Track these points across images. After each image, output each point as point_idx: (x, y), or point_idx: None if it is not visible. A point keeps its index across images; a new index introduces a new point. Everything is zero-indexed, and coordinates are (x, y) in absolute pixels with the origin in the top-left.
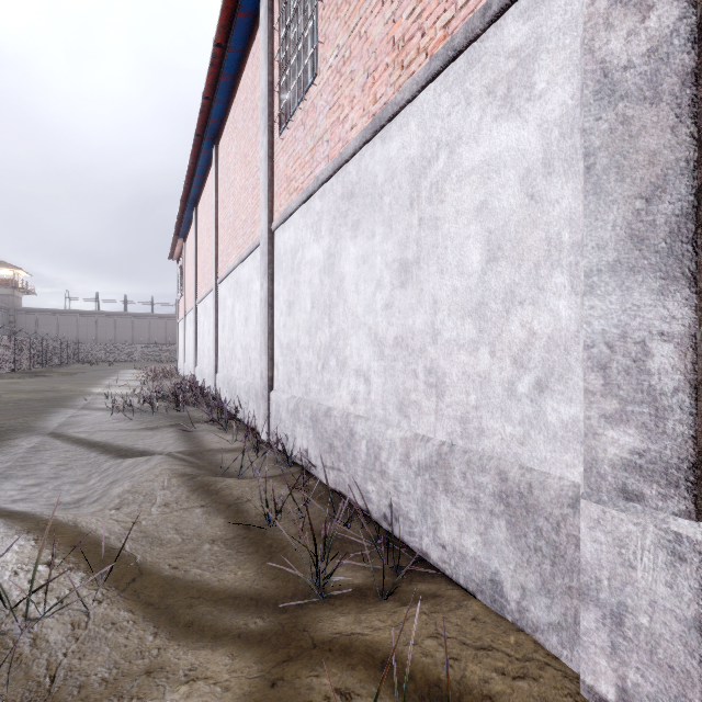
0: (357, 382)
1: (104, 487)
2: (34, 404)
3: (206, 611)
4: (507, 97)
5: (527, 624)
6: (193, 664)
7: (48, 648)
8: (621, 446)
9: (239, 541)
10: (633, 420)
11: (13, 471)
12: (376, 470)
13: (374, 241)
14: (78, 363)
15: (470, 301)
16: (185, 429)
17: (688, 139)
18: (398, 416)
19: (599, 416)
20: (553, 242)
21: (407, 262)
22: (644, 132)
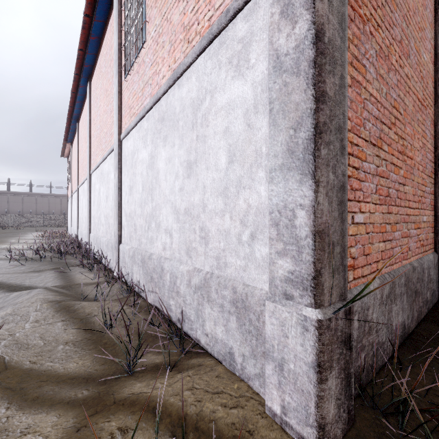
0: (165, 237)
1: None
2: None
3: (50, 389)
4: (238, 65)
5: (245, 376)
6: (30, 424)
7: None
8: (284, 269)
9: (85, 342)
10: (289, 254)
11: None
12: (174, 291)
13: (174, 149)
14: None
15: (220, 186)
16: (63, 271)
17: (311, 97)
18: (186, 257)
19: (275, 252)
20: (258, 153)
21: (191, 162)
22: (293, 91)
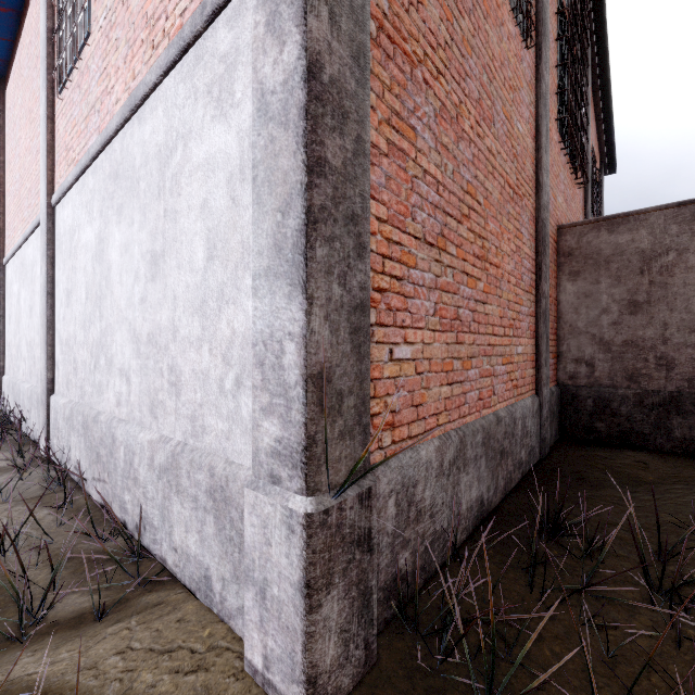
0: (120, 382)
1: None
2: None
3: None
4: (219, 99)
5: (225, 613)
6: None
7: None
8: (271, 436)
9: None
10: (276, 411)
11: None
12: (131, 477)
13: (133, 229)
14: None
15: (197, 298)
16: None
17: (302, 165)
18: (150, 417)
19: (260, 409)
20: (245, 246)
21: (156, 254)
22: (282, 153)
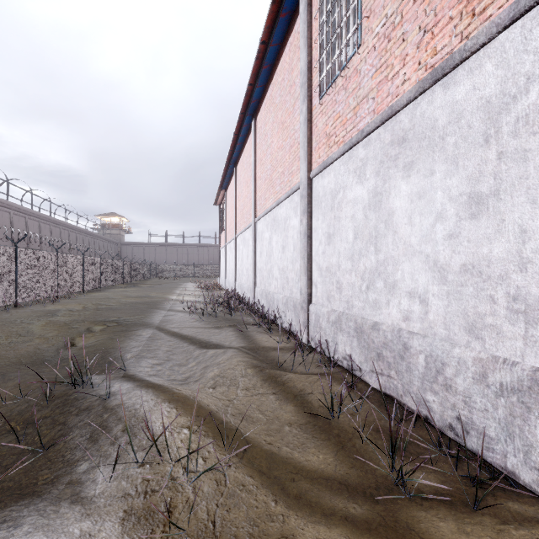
0: (410, 302)
1: (200, 370)
2: (140, 306)
3: (307, 487)
4: None
5: None
6: (318, 538)
7: (204, 497)
8: None
9: (311, 427)
10: None
11: (144, 353)
12: (439, 383)
13: (433, 179)
14: (156, 278)
15: None
16: (240, 329)
17: None
18: (467, 337)
19: None
20: None
21: (480, 195)
22: None
